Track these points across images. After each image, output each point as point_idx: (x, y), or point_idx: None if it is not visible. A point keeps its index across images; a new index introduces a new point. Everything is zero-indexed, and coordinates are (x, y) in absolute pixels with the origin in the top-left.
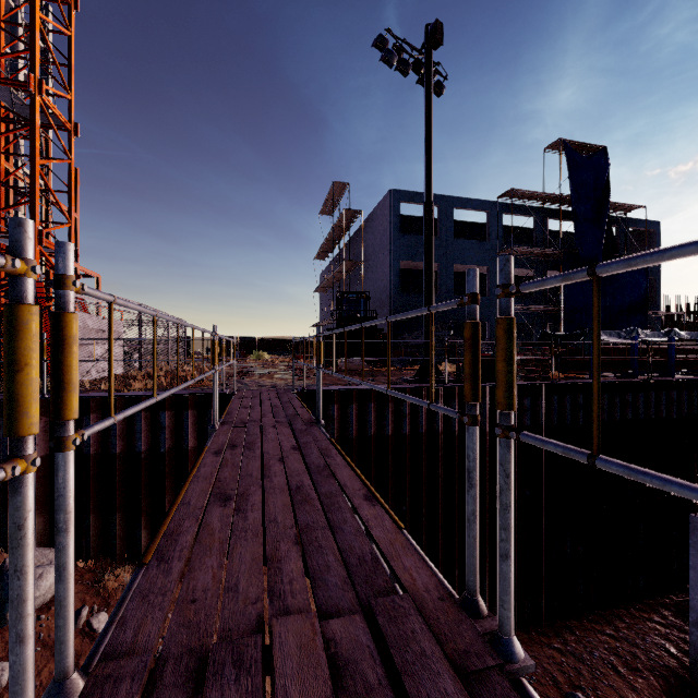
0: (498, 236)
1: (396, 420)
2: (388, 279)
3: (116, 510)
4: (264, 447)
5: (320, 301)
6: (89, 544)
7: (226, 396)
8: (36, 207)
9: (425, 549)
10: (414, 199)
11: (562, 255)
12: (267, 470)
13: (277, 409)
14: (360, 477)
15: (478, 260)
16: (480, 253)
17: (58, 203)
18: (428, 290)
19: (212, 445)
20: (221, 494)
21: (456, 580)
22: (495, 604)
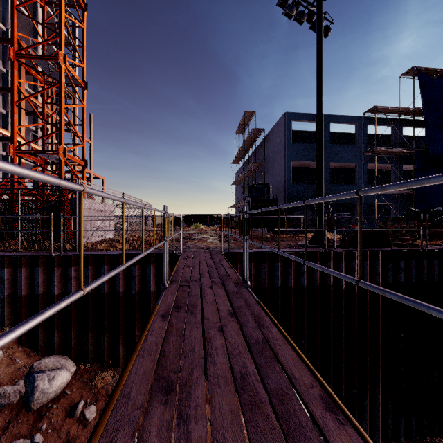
0: (364, 141)
1: (297, 275)
2: (283, 174)
3: (104, 332)
4: (204, 312)
5: (235, 190)
6: (87, 353)
7: (175, 255)
8: (62, 134)
9: (319, 372)
10: (302, 118)
11: (414, 153)
12: (209, 344)
13: (212, 269)
14: (301, 357)
15: (348, 158)
16: (350, 154)
17: (75, 131)
18: (319, 179)
19: (160, 306)
20: (164, 379)
21: (343, 398)
22: (375, 419)
